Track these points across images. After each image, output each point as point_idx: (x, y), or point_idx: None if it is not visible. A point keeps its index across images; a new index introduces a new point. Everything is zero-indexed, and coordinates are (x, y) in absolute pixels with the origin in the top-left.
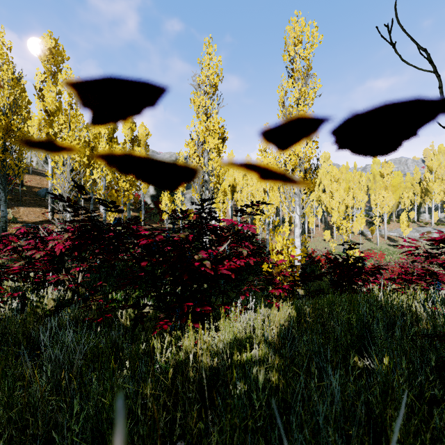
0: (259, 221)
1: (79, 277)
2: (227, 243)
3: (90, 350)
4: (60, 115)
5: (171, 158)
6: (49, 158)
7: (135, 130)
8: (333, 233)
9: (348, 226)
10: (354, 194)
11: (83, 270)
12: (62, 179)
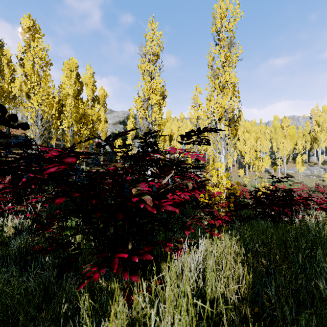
0: (190, 161)
1: (38, 206)
2: (171, 174)
3: (2, 307)
4: (32, 74)
5: (124, 115)
6: (28, 112)
7: (95, 91)
8: (245, 171)
9: (259, 165)
10: (261, 142)
11: (40, 201)
12: (34, 127)
